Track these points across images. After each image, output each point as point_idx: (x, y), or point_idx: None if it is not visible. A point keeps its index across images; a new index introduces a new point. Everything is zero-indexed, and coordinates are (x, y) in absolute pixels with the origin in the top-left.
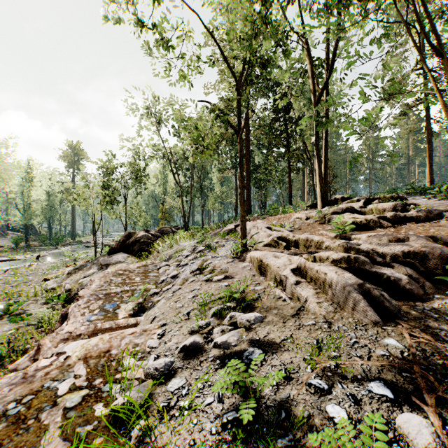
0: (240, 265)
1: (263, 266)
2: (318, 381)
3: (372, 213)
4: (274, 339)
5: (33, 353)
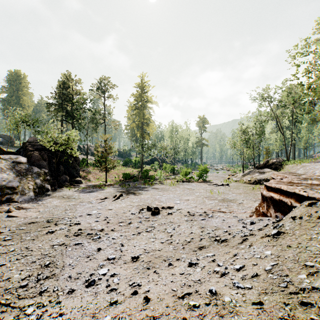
0: None
1: None
2: None
3: None
4: None
5: None
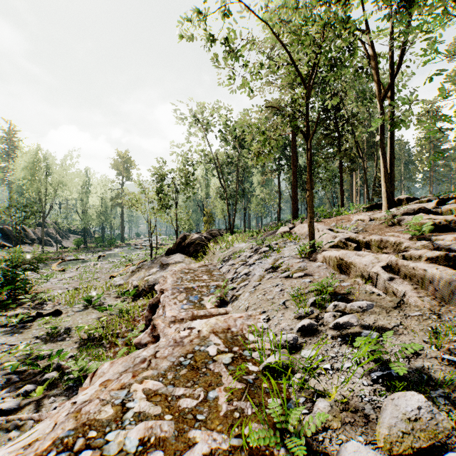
0: (313, 264)
1: (344, 264)
2: (448, 356)
3: (449, 213)
4: (384, 325)
5: (149, 331)
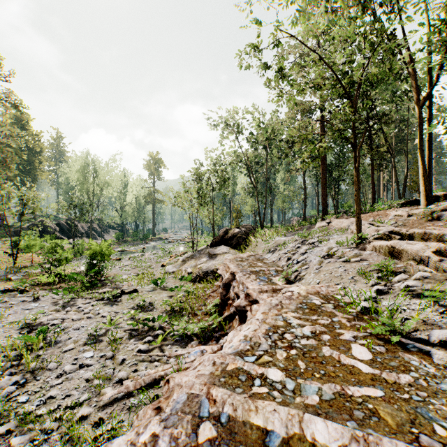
0: (364, 252)
1: (396, 251)
2: None
3: None
4: (439, 289)
5: (244, 298)
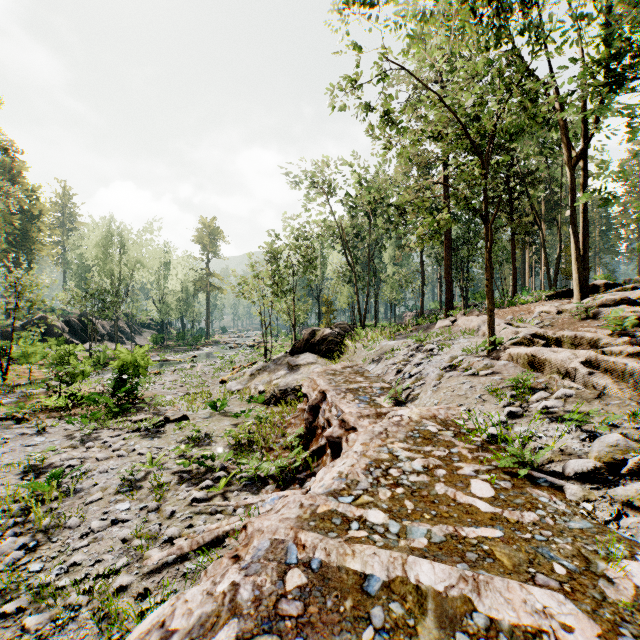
0: (497, 363)
1: (537, 361)
2: None
3: None
4: (586, 410)
5: (338, 425)
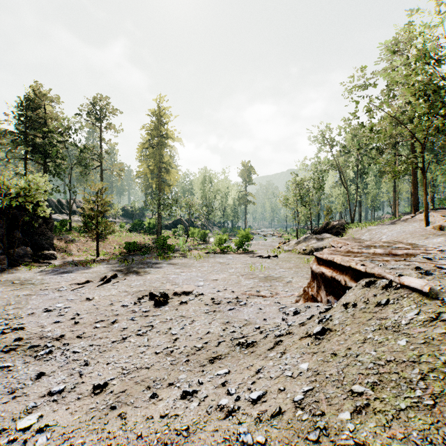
0: (426, 230)
1: (441, 227)
2: None
3: None
4: None
5: None
